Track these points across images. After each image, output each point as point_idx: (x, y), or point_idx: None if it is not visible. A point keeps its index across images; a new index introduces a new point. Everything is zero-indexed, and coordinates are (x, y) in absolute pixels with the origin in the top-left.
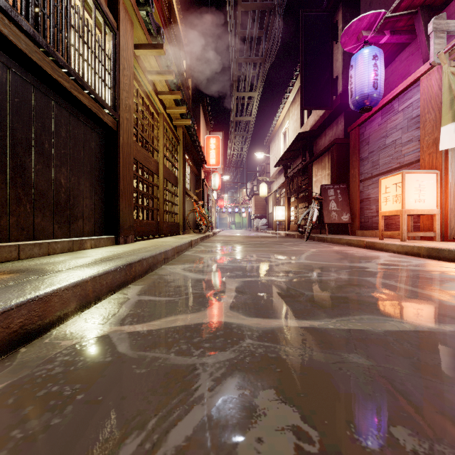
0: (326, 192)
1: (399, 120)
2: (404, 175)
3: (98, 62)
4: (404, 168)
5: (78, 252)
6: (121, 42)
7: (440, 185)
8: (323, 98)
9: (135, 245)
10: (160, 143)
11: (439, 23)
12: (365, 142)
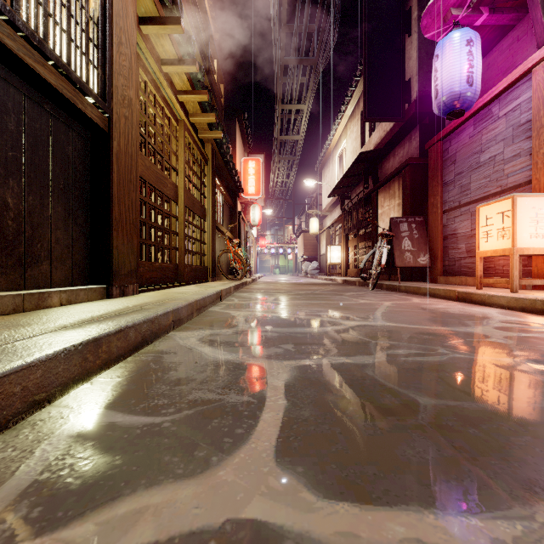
0: (398, 226)
1: (501, 129)
2: (515, 200)
3: (74, 24)
4: (507, 193)
5: (32, 312)
6: (115, 3)
7: None
8: (393, 107)
9: (134, 299)
10: (180, 160)
11: None
12: (449, 161)
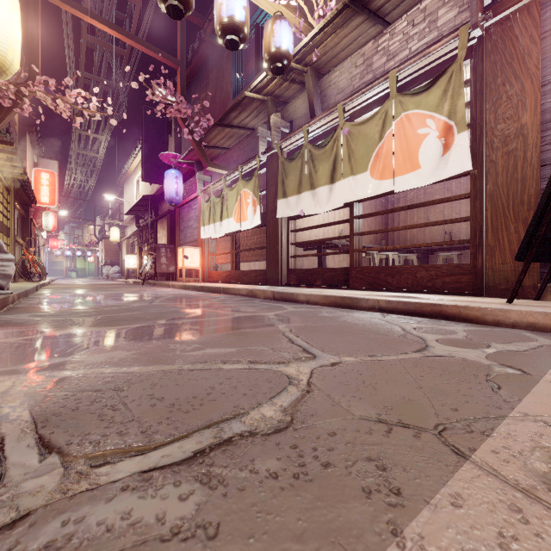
0: (160, 250)
1: (193, 214)
2: (184, 249)
3: None
4: (195, 242)
5: None
6: None
7: (203, 255)
8: (161, 176)
9: None
10: None
11: (200, 176)
12: (182, 220)
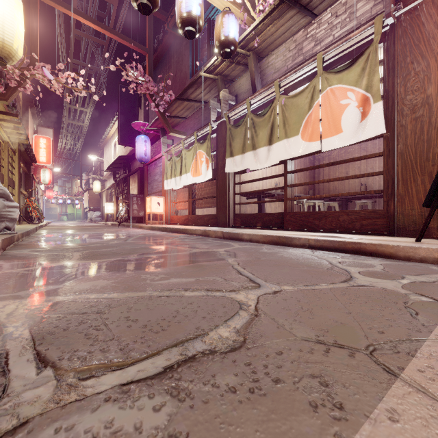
0: (132, 198)
1: (158, 170)
2: (151, 198)
3: None
4: (159, 193)
5: None
6: None
7: (166, 202)
8: (133, 140)
9: None
10: (5, 161)
11: (164, 140)
12: (150, 175)
